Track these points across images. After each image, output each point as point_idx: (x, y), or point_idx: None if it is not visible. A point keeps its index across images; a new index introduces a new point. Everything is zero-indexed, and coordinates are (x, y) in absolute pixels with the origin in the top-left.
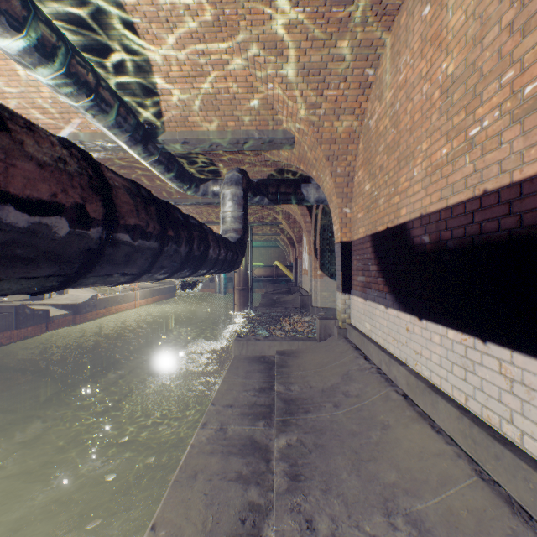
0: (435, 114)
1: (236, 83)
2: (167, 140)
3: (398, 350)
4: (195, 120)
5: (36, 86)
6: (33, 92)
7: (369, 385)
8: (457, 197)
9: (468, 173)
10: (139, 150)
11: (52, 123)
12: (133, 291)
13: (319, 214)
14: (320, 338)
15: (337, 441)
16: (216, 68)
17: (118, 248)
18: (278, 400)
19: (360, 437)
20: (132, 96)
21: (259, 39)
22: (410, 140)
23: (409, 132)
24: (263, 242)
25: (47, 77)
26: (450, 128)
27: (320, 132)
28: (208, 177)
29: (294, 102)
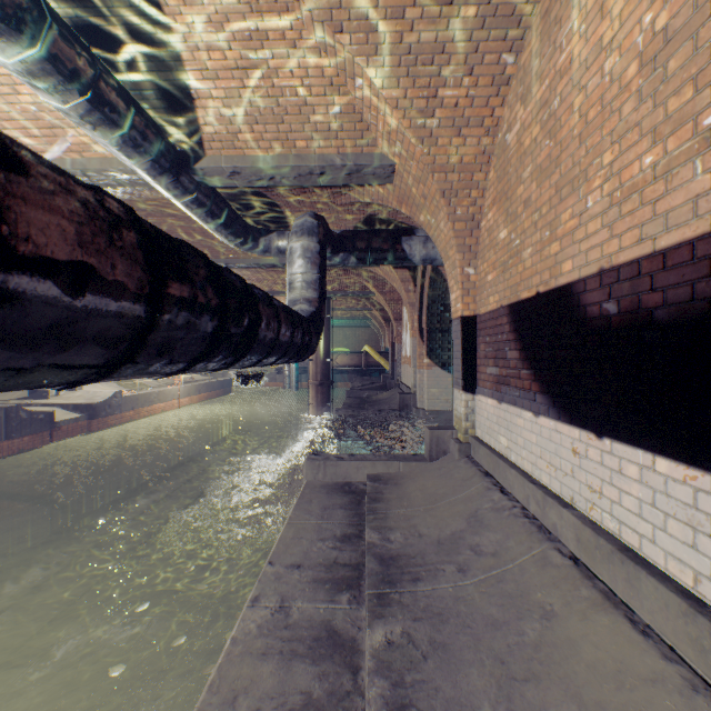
0: (628, 102)
1: (307, 79)
2: (208, 169)
3: (558, 482)
4: (248, 138)
5: (10, 83)
6: (7, 94)
7: (512, 537)
8: (677, 234)
9: (701, 190)
10: (168, 183)
11: (40, 144)
12: (173, 386)
13: (426, 279)
14: (431, 456)
15: (469, 638)
16: (276, 54)
17: (22, 310)
18: (370, 558)
19: (506, 632)
20: (155, 101)
21: (342, 3)
22: (580, 152)
23: (577, 140)
24: (349, 321)
25: (12, 58)
26: (660, 120)
27: (431, 154)
28: (271, 228)
29: (395, 108)
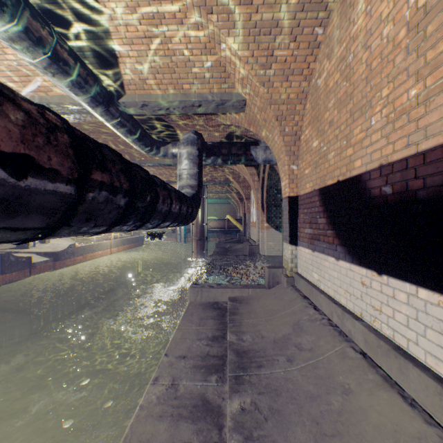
0: (399, 55)
1: (190, 44)
2: (127, 103)
3: (352, 303)
4: (152, 83)
5: None
6: None
7: (322, 338)
8: (433, 141)
9: None
10: (102, 112)
11: (20, 86)
12: (107, 241)
13: (266, 173)
14: (269, 285)
15: (295, 406)
16: (170, 28)
17: None
18: (230, 352)
19: (319, 402)
20: (93, 59)
21: None
22: (367, 89)
23: (364, 81)
24: (217, 199)
25: None
26: (421, 66)
27: (269, 92)
28: (168, 141)
29: (246, 63)
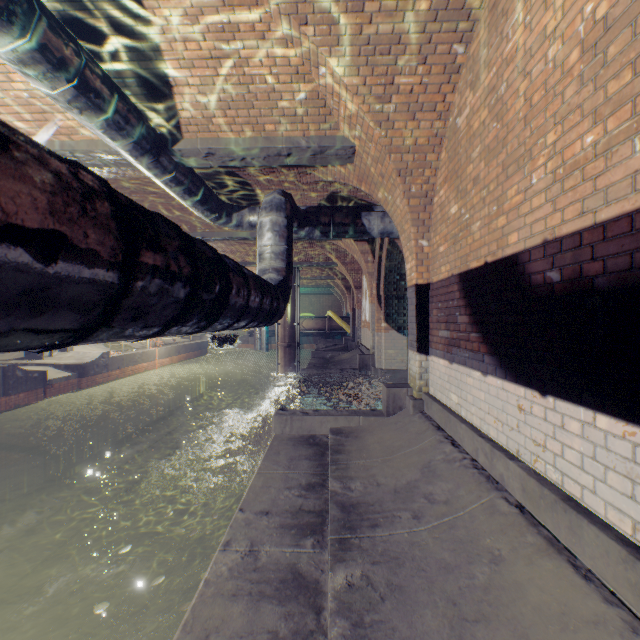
0: (571, 86)
1: (275, 68)
2: (185, 150)
3: (505, 436)
4: (221, 122)
5: (4, 72)
6: (2, 82)
7: (463, 486)
8: (616, 207)
9: (639, 166)
10: (149, 163)
11: (32, 127)
12: (155, 348)
13: (383, 251)
14: (388, 412)
15: (423, 581)
16: (247, 45)
17: None
18: (332, 506)
19: (457, 575)
20: (136, 88)
21: None
22: (525, 133)
23: (522, 122)
24: (314, 288)
25: (4, 48)
26: (601, 102)
27: (388, 136)
28: (243, 204)
29: (355, 94)
